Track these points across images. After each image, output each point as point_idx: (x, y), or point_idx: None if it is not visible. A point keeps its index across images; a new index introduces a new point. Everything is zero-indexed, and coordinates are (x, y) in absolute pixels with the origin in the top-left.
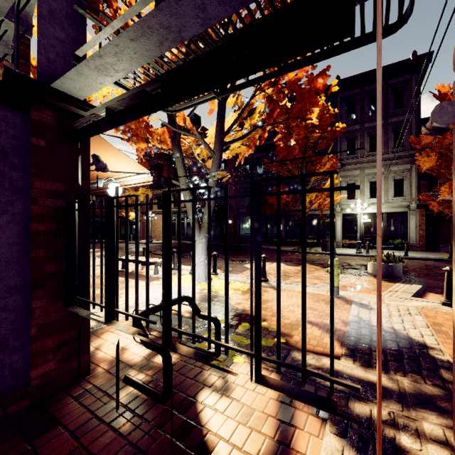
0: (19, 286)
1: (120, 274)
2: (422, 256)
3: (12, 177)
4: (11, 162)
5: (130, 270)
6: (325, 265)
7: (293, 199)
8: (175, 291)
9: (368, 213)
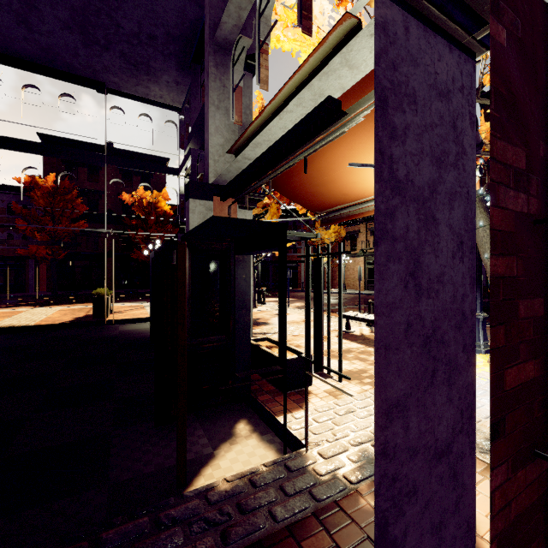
0: (399, 402)
1: (349, 338)
2: None
3: (391, 155)
4: (389, 122)
5: (357, 332)
6: None
7: None
8: (482, 386)
9: None
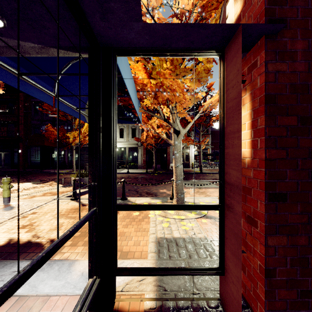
0: None
1: None
2: (137, 171)
3: None
4: None
5: None
6: (65, 181)
7: (63, 135)
8: None
9: (119, 147)
